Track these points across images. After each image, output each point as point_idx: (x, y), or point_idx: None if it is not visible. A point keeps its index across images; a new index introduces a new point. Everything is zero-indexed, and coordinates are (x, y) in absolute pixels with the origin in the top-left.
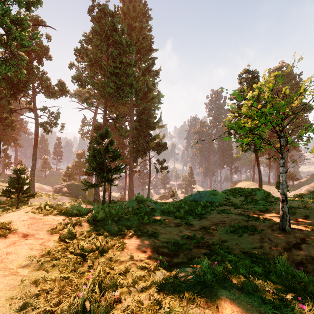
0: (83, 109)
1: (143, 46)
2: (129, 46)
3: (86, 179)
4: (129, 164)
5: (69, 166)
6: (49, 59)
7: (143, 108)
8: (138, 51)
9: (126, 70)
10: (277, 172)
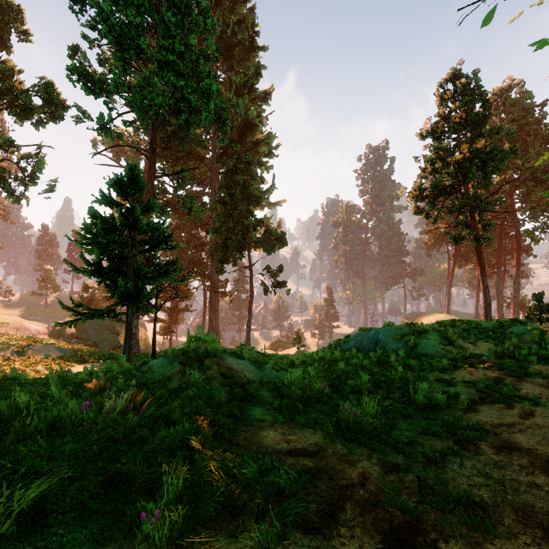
0: (101, 151)
1: (237, 40)
2: (205, 16)
3: (125, 311)
4: (209, 279)
5: (89, 283)
6: (24, 38)
7: (237, 159)
8: (227, 52)
9: (197, 64)
10: (497, 294)
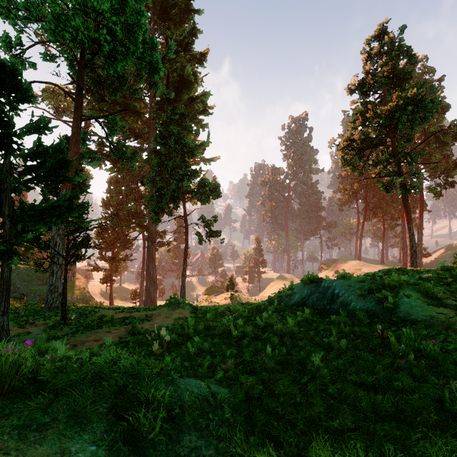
0: None
1: (173, 2)
2: None
3: None
4: (147, 229)
5: None
6: None
7: (171, 110)
8: (164, 14)
9: None
10: (402, 243)
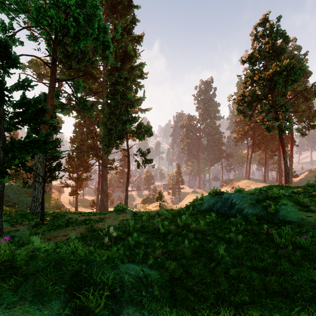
0: None
1: (120, 0)
2: None
3: None
4: (101, 158)
5: None
6: None
7: (118, 75)
8: (113, 9)
9: None
10: (278, 168)
